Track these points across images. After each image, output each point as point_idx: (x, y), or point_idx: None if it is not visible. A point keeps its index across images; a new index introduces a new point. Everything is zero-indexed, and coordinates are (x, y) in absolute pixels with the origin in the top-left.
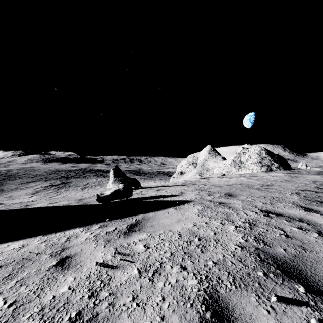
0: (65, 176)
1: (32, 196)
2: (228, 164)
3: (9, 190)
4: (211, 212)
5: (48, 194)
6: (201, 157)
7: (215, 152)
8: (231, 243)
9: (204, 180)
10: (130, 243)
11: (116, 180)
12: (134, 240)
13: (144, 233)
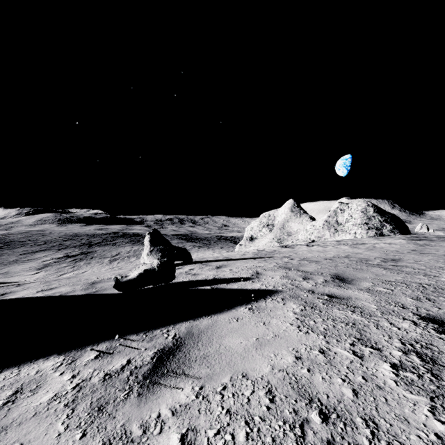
0: (88, 243)
1: (37, 271)
2: (319, 226)
3: (6, 262)
4: (322, 319)
5: (61, 268)
6: (280, 216)
7: (300, 208)
8: (417, 439)
9: (286, 250)
10: (149, 421)
11: (154, 250)
12: (160, 412)
13: (187, 382)
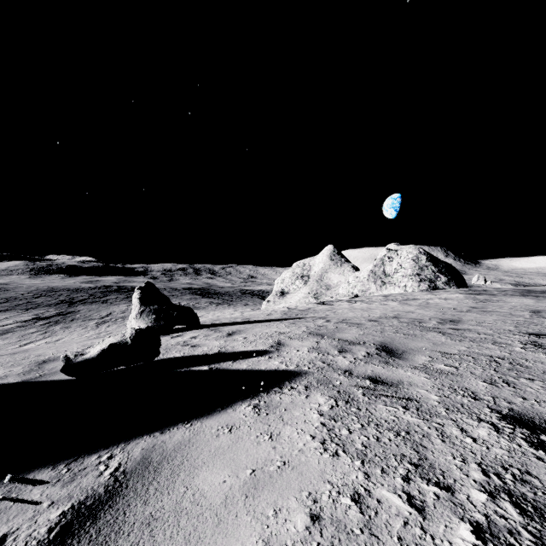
0: (68, 300)
1: None
2: (363, 277)
3: None
4: (361, 424)
5: (27, 335)
6: (317, 266)
7: (341, 256)
8: None
9: (323, 307)
10: None
11: (145, 312)
12: None
13: None
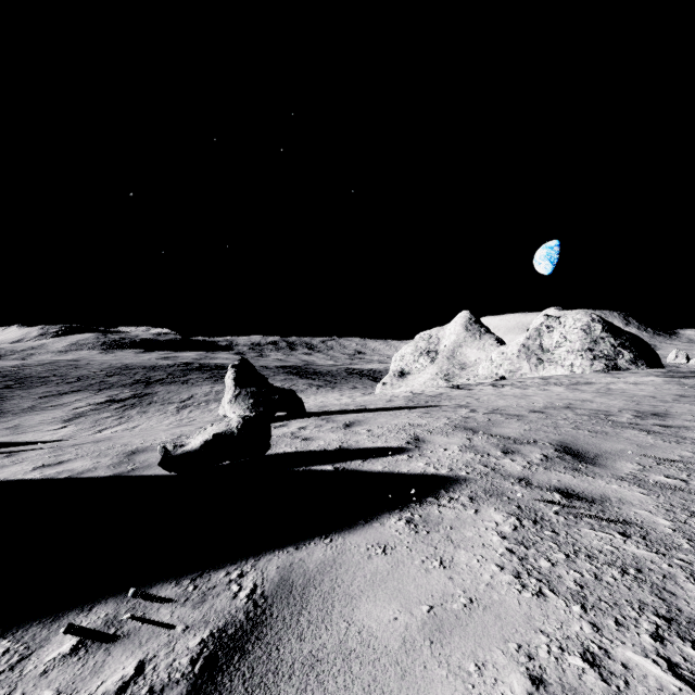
0: (144, 380)
1: (64, 425)
2: (512, 353)
3: (17, 410)
4: (564, 554)
5: (101, 420)
6: (448, 338)
7: (480, 325)
8: None
9: (460, 393)
10: None
11: (240, 395)
12: None
13: None
